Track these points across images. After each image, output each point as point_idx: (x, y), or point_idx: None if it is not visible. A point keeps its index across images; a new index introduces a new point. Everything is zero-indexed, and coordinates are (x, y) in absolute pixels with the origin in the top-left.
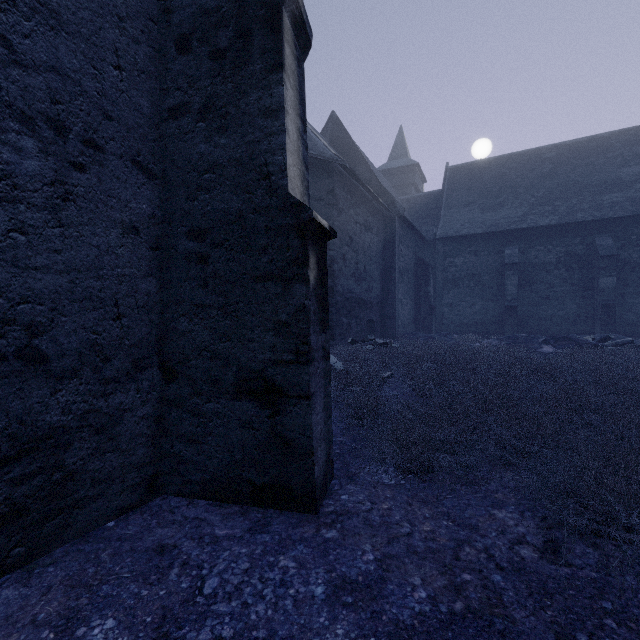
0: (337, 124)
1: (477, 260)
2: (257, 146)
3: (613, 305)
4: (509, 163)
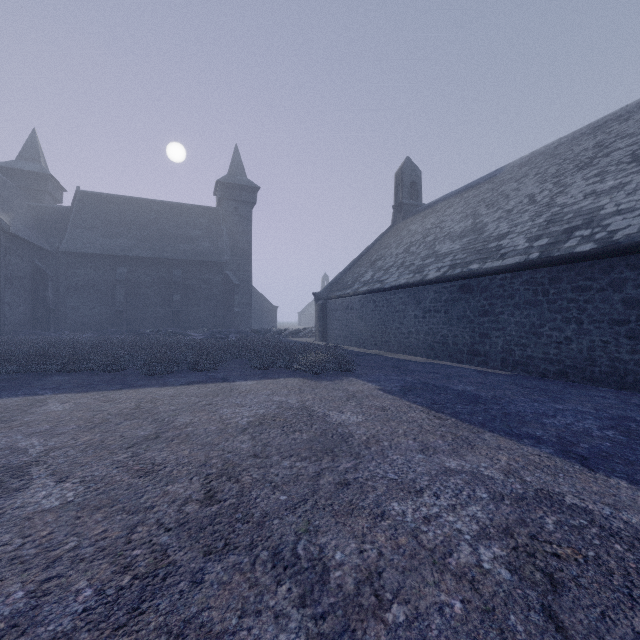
0: None
1: (97, 274)
2: None
3: (179, 311)
4: (129, 204)
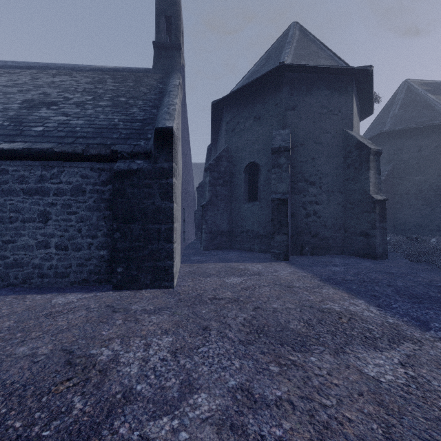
0: None
1: None
2: (363, 186)
3: None
4: None
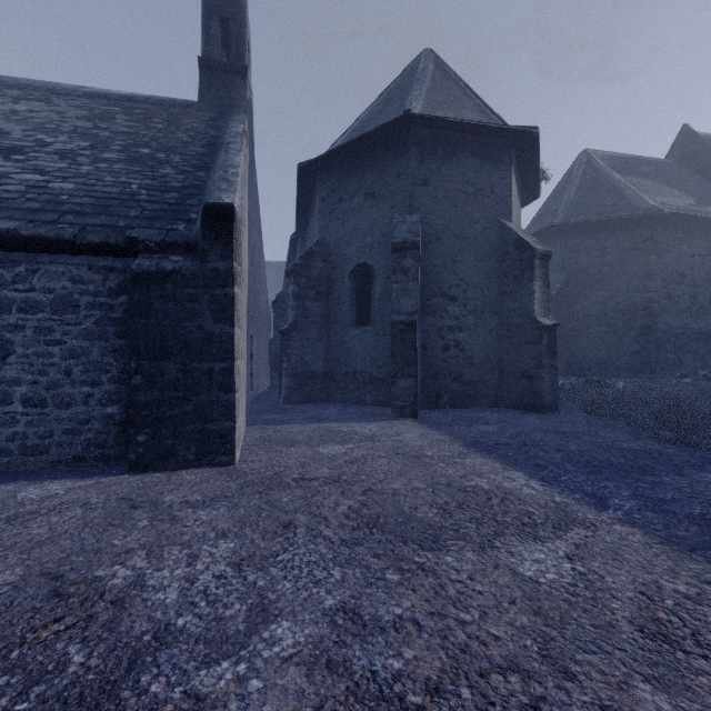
0: (689, 137)
1: None
2: (526, 304)
3: None
4: None
